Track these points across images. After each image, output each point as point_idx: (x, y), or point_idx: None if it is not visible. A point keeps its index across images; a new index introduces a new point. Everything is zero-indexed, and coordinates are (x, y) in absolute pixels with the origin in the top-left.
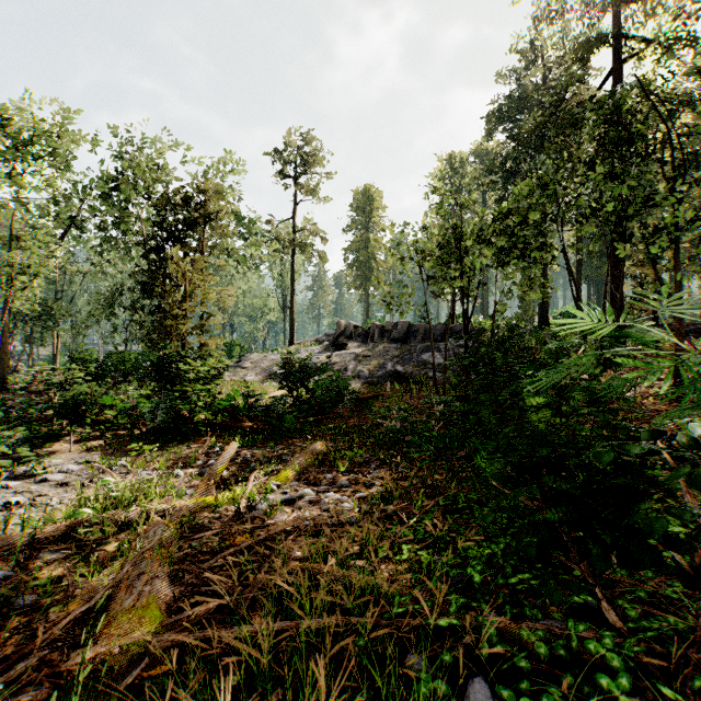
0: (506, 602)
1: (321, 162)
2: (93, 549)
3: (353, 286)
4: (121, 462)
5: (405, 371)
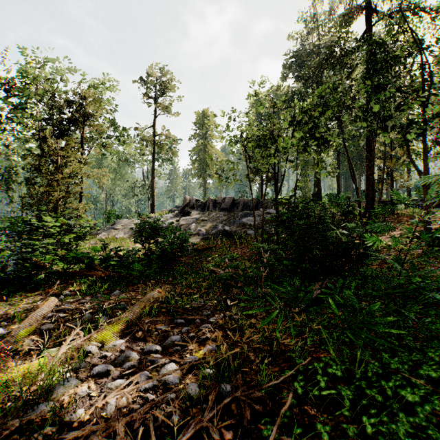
0: None
1: (173, 89)
2: None
3: (195, 175)
4: None
5: (231, 230)
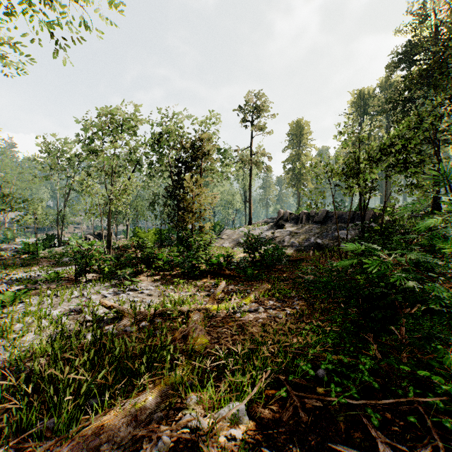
0: (345, 355)
1: (268, 110)
2: (173, 320)
3: (289, 185)
4: (171, 287)
5: (323, 243)
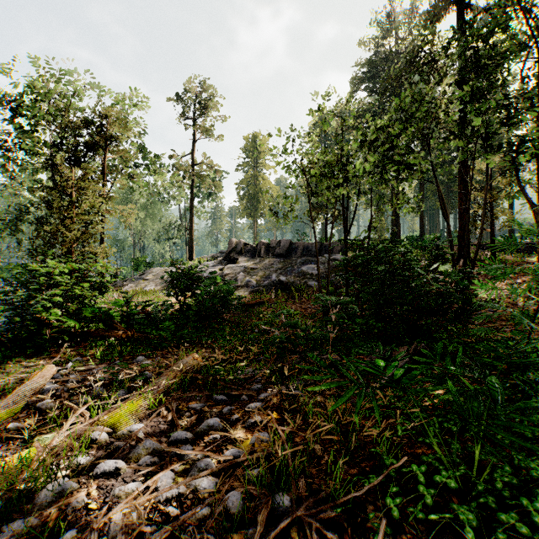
0: None
1: (216, 107)
2: None
3: (244, 214)
4: None
5: (288, 281)
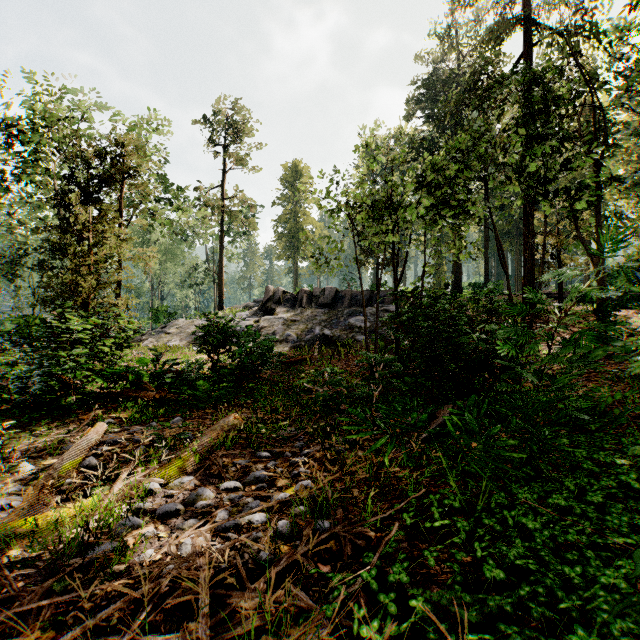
0: None
1: (250, 132)
2: None
3: (282, 256)
4: None
5: (333, 335)
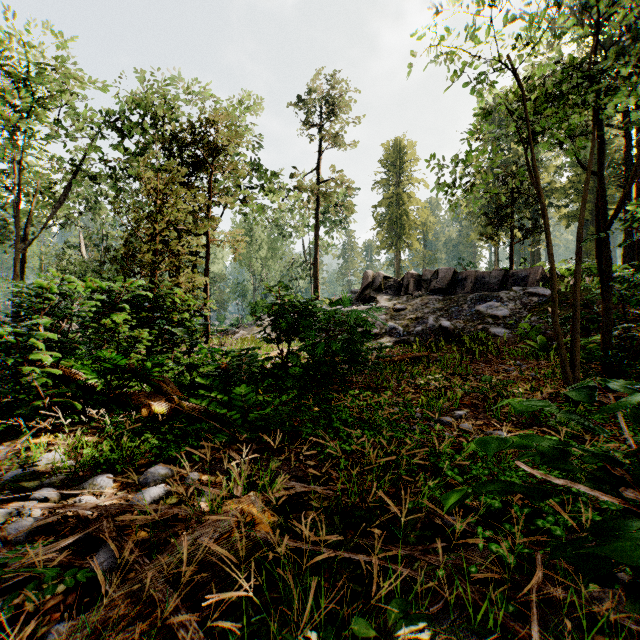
0: None
1: (347, 104)
2: None
3: (383, 245)
4: None
5: (454, 327)
